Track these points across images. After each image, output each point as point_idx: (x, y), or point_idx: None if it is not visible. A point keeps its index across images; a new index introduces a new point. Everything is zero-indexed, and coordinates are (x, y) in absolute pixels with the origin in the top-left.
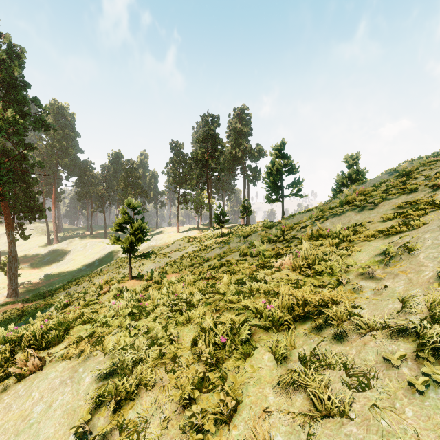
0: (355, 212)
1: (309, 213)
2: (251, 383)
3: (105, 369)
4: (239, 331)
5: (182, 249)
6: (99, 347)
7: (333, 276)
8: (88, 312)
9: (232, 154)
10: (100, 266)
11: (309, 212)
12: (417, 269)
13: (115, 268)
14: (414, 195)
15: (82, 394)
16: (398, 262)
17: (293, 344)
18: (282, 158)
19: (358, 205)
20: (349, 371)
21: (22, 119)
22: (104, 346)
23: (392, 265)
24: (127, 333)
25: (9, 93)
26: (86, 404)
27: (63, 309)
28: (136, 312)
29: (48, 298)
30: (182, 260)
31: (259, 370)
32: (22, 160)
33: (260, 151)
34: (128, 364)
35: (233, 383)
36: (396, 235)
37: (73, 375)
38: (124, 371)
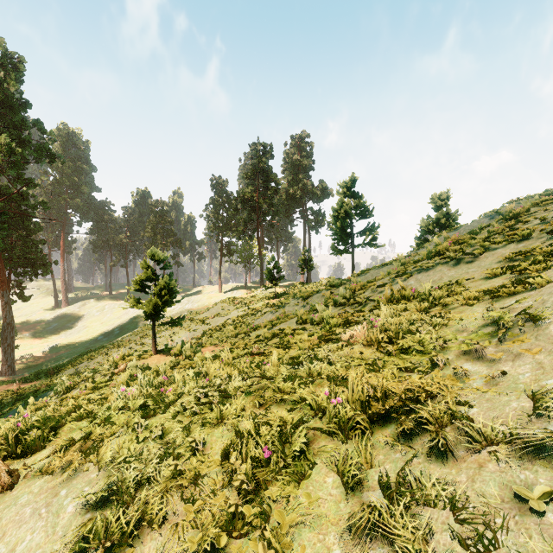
0: (449, 266)
1: (387, 268)
2: (307, 524)
3: (95, 494)
4: (291, 437)
5: (224, 314)
6: (93, 457)
7: (425, 355)
8: (95, 399)
9: (288, 193)
10: (121, 335)
11: (386, 266)
12: (549, 347)
13: (139, 338)
14: (526, 244)
15: (59, 533)
16: (518, 337)
17: (369, 460)
18: (352, 198)
19: (452, 257)
20: (459, 514)
21: (20, 147)
22: (100, 456)
23: (510, 341)
24: (134, 436)
25: (4, 115)
26: (64, 549)
27: (65, 394)
28: (150, 404)
29: (52, 377)
30: (224, 329)
31: (319, 503)
32: (20, 200)
33: (325, 190)
34: (130, 487)
35: (279, 523)
36: (509, 297)
37: (51, 500)
38: (122, 498)
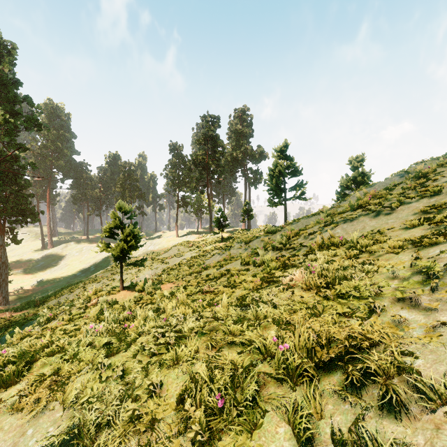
0: (370, 217)
1: (315, 217)
2: None
3: (58, 437)
4: (242, 383)
5: (180, 255)
6: (60, 395)
7: (361, 301)
8: (70, 330)
9: (232, 156)
10: (96, 272)
11: (314, 216)
12: None
13: (110, 274)
14: (437, 198)
15: None
16: None
17: (319, 410)
18: (284, 160)
19: (372, 209)
20: None
21: (13, 118)
22: (65, 395)
23: (442, 290)
24: (97, 375)
25: None
26: None
27: (46, 324)
28: (114, 343)
29: (39, 307)
30: (180, 267)
31: None
32: (13, 161)
33: (262, 153)
34: (90, 430)
35: None
36: (431, 247)
37: (18, 440)
38: (83, 442)
